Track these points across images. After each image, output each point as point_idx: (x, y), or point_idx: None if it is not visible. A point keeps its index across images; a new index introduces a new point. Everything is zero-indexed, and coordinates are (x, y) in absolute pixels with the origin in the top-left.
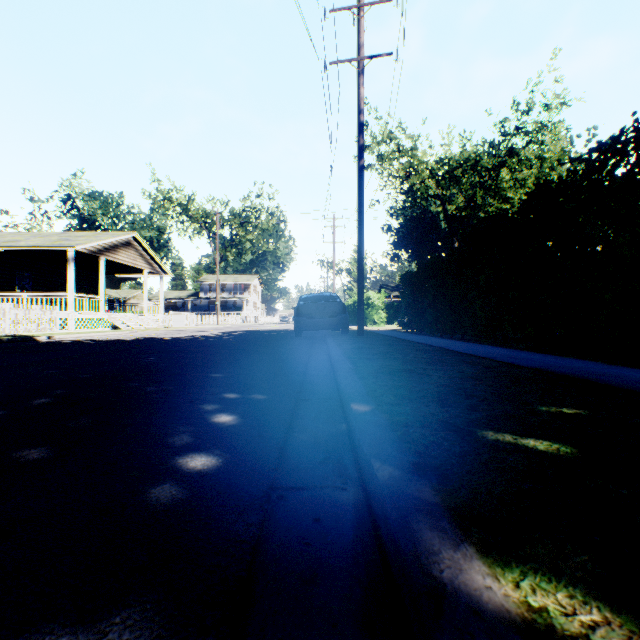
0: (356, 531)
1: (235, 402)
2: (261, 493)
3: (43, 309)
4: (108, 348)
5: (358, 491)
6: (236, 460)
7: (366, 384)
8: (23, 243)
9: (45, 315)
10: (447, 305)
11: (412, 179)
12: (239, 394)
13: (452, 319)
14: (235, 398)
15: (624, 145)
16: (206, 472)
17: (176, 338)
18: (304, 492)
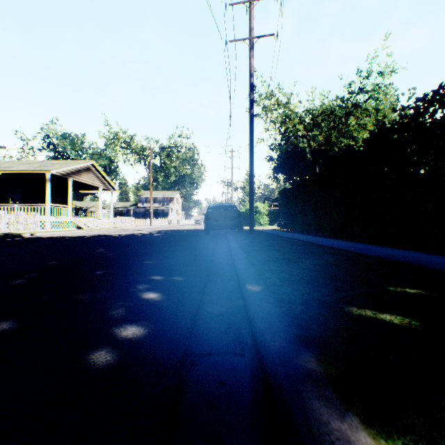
0: (253, 393)
1: (160, 283)
2: (177, 358)
3: (28, 215)
4: (72, 242)
5: (254, 357)
6: (159, 330)
7: (257, 269)
8: (14, 168)
9: (29, 219)
10: (312, 212)
11: (287, 124)
12: (163, 276)
13: (316, 222)
14: (160, 279)
15: (442, 96)
16: (135, 340)
17: (121, 235)
18: (211, 358)
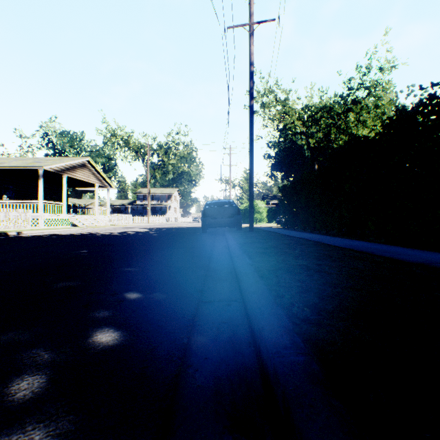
0: None
1: (132, 306)
2: None
3: (19, 212)
4: (55, 242)
5: None
6: None
7: (270, 285)
8: (6, 164)
9: (20, 216)
10: (317, 208)
11: (285, 120)
12: (140, 294)
13: (321, 219)
14: (134, 300)
15: None
16: None
17: (113, 233)
18: None
